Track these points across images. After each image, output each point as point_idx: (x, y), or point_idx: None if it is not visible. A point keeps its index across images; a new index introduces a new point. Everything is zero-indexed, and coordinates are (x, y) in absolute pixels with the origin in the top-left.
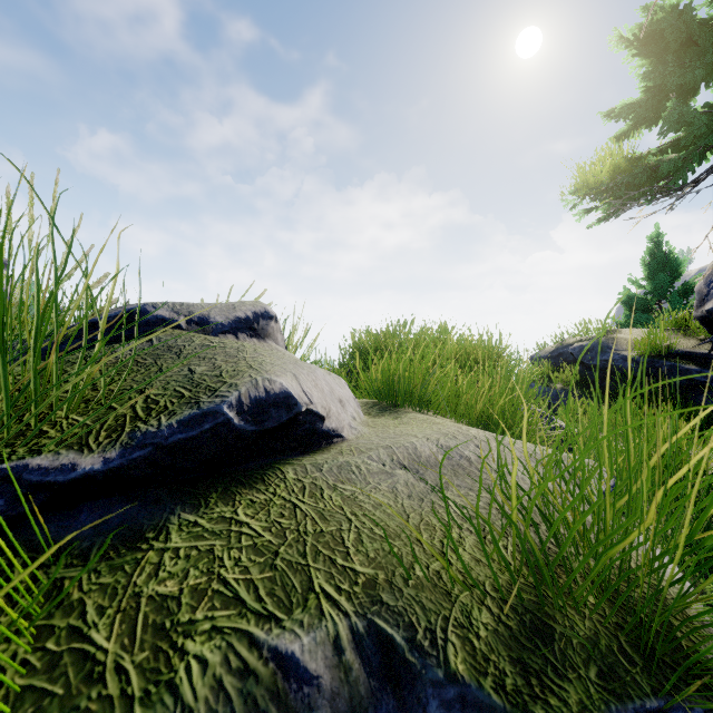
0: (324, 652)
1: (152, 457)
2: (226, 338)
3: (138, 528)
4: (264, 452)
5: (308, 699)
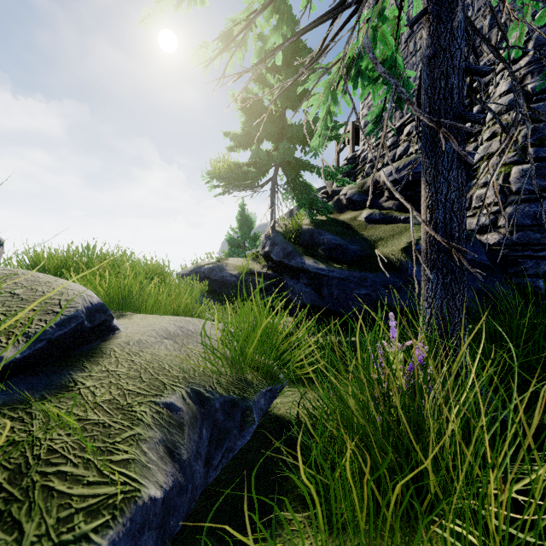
0: (181, 400)
1: (43, 347)
2: None
3: (60, 384)
4: (86, 342)
5: (180, 415)
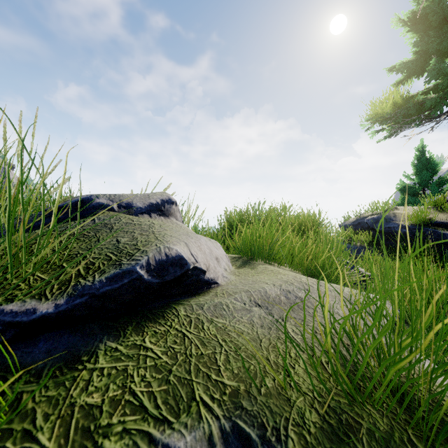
0: (201, 446)
1: (88, 302)
2: (143, 216)
3: (77, 353)
4: (165, 296)
5: None
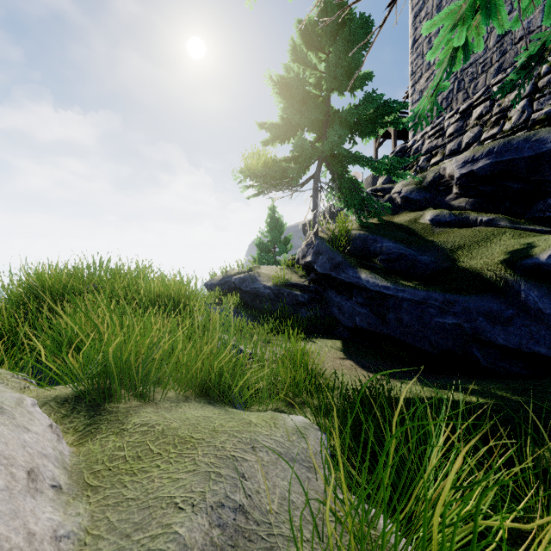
0: None
1: None
2: None
3: None
4: None
5: None
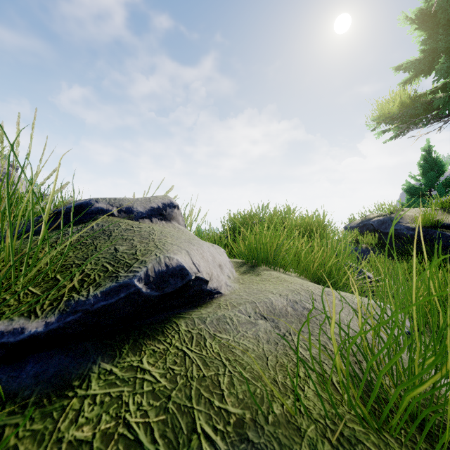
0: None
1: (81, 319)
2: (144, 221)
3: (68, 377)
4: (165, 308)
5: None
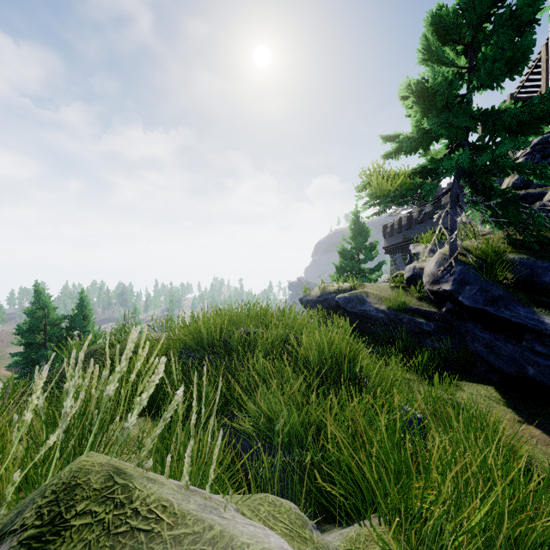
0: None
1: None
2: None
3: None
4: None
5: None
